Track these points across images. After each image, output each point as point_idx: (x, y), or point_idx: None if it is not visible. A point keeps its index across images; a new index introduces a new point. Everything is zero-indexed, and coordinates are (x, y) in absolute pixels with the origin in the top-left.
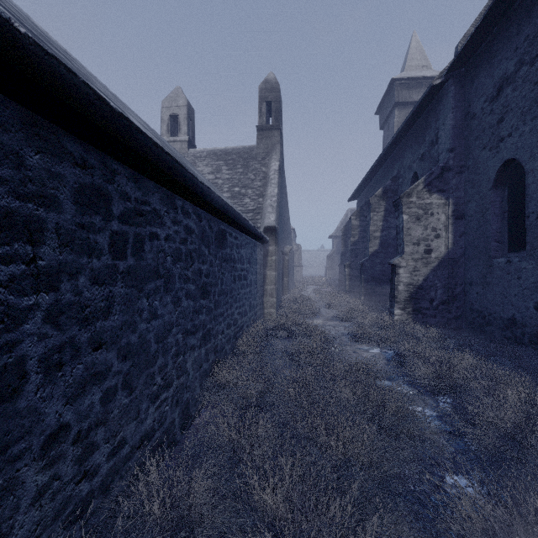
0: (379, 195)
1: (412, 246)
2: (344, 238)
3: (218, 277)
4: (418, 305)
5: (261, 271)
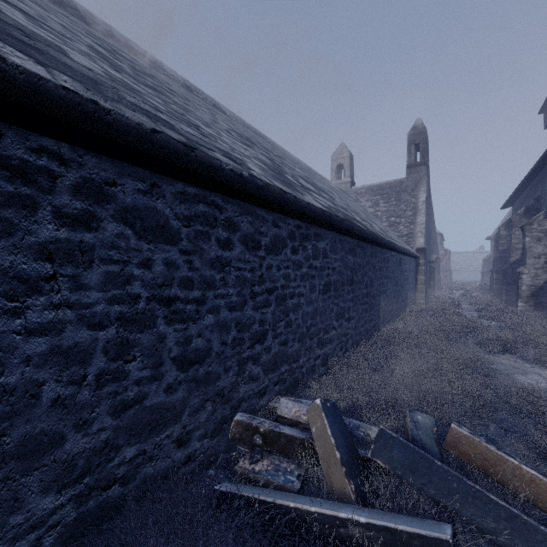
0: (521, 213)
1: (533, 259)
2: (496, 244)
3: (399, 279)
4: (538, 300)
5: (414, 276)
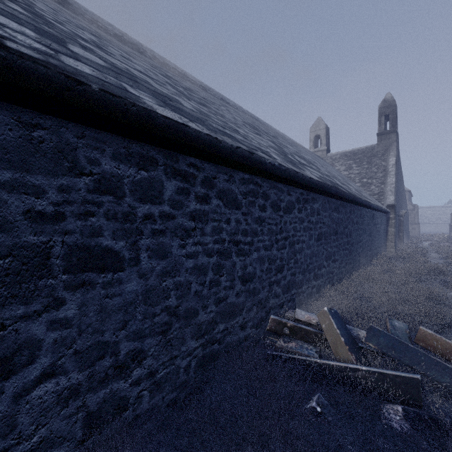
0: None
1: None
2: None
3: (372, 230)
4: None
5: (385, 228)
